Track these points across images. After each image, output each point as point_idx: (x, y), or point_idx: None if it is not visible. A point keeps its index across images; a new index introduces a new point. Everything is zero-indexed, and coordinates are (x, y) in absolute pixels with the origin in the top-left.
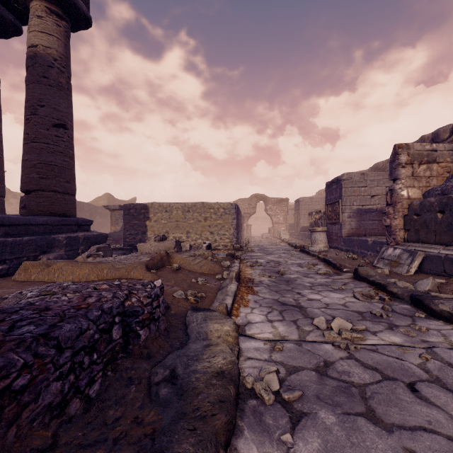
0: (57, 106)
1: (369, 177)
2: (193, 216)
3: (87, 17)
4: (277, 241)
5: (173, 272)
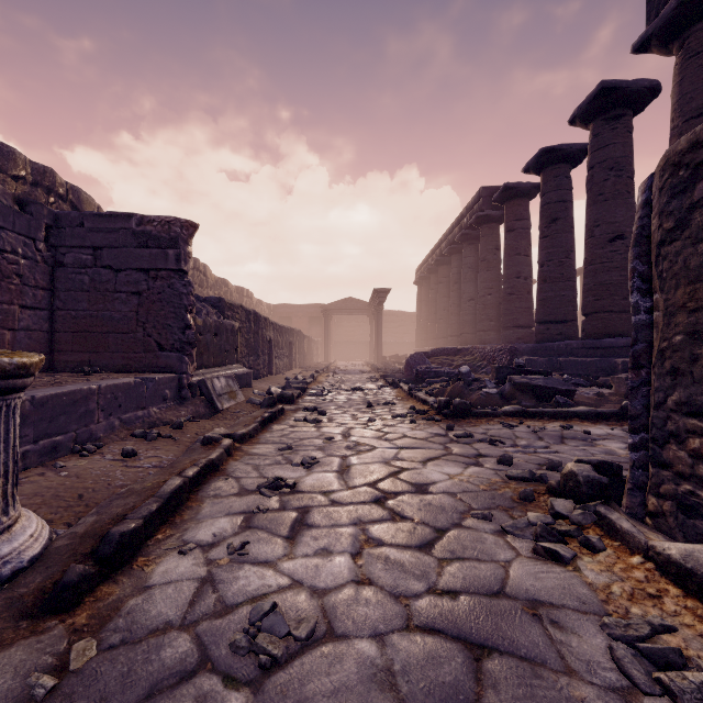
0: None
1: None
2: None
3: None
4: None
5: None
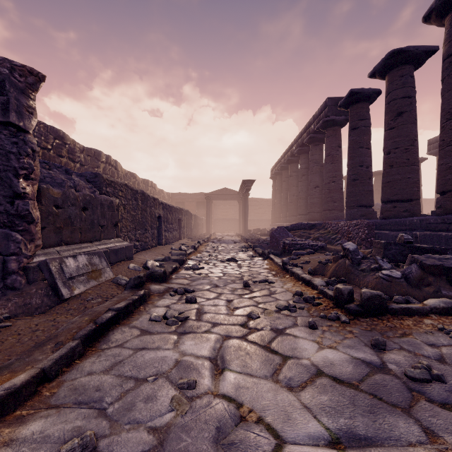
0: None
1: None
2: None
3: None
4: None
5: None
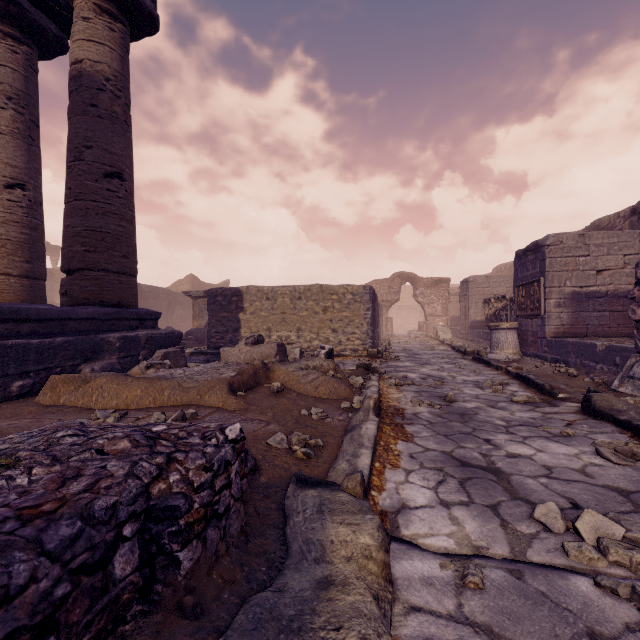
0: (110, 147)
1: (593, 239)
2: (307, 306)
3: (152, 15)
4: (434, 342)
5: (272, 396)
